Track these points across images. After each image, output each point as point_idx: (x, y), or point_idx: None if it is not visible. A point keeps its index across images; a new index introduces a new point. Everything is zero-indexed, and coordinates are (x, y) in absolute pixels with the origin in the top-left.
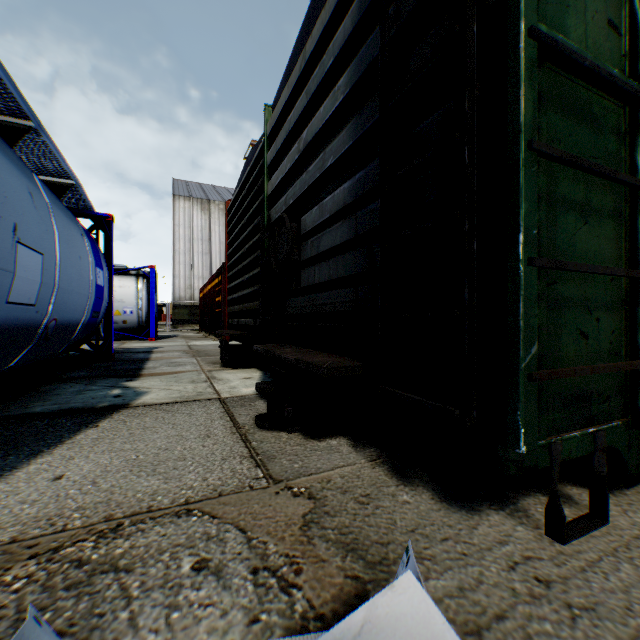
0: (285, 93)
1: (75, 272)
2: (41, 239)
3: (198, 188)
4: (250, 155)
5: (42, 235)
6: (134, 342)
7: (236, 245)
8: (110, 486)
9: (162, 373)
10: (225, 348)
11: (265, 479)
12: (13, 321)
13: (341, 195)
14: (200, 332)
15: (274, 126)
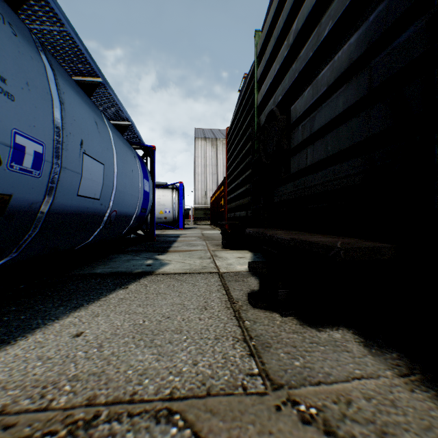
0: (273, 5)
1: (128, 180)
2: (102, 154)
3: (209, 132)
4: (243, 86)
5: (103, 151)
6: (170, 231)
7: (233, 158)
8: (110, 353)
9: (181, 250)
10: (224, 234)
11: (261, 378)
12: (83, 209)
13: (344, 56)
14: (210, 225)
15: (263, 44)
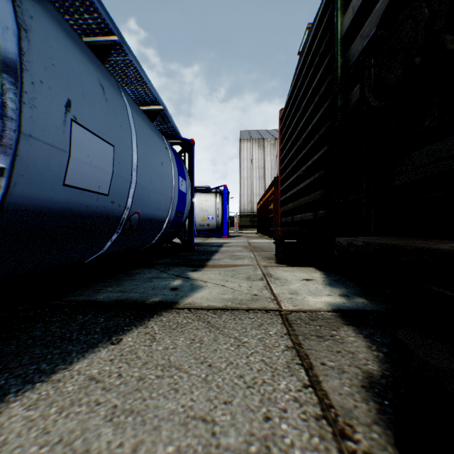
0: None
1: (155, 174)
2: (110, 131)
3: (256, 133)
4: (306, 40)
5: (112, 127)
6: (213, 239)
7: (289, 144)
8: None
9: (223, 265)
10: (280, 244)
11: None
12: (80, 207)
13: None
14: (257, 234)
15: None
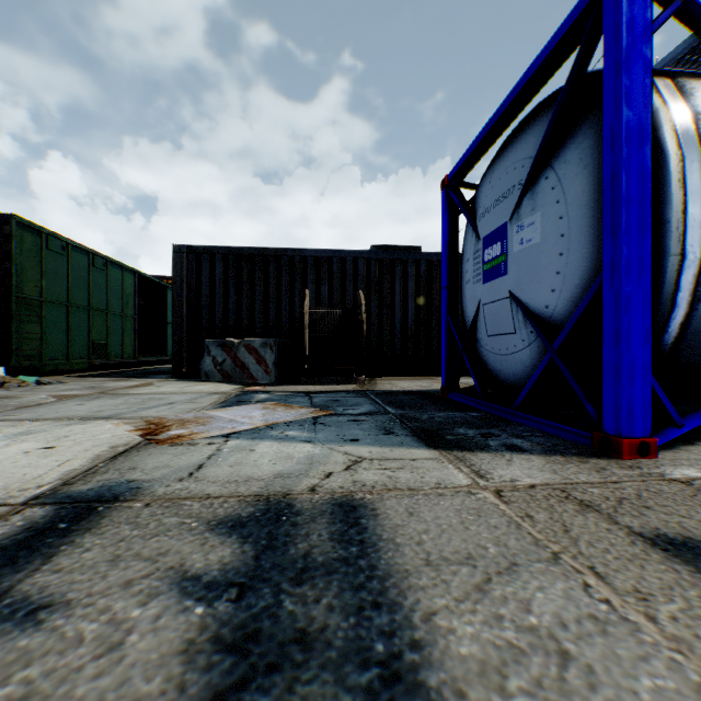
0: None
1: None
2: None
3: None
4: None
5: None
6: None
7: None
8: None
9: None
10: None
11: None
12: None
13: None
14: None
15: None
